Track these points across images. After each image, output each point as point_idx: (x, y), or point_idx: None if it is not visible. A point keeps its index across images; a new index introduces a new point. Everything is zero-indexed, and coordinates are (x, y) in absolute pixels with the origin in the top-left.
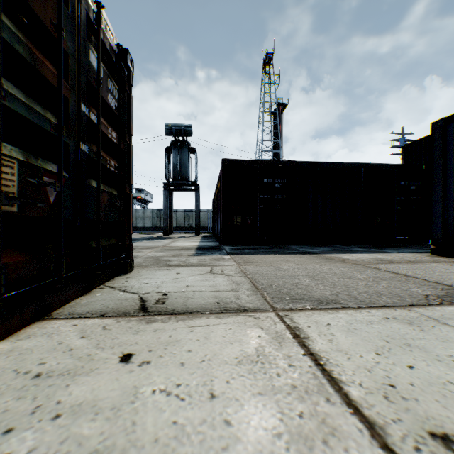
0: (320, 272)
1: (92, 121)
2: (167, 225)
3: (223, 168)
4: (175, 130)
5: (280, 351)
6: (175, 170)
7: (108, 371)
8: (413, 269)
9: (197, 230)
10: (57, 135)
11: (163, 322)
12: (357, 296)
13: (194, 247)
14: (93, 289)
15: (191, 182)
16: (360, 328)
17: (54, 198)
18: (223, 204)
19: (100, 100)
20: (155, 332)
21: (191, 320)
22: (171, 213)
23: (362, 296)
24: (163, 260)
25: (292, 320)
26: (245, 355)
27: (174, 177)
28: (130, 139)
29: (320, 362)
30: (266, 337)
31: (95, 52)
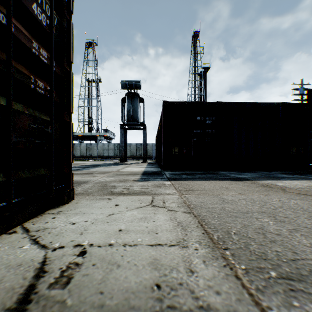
0: (274, 206)
1: None
2: (122, 154)
3: (164, 108)
4: (128, 85)
5: None
6: (128, 114)
7: None
8: None
9: (144, 158)
10: None
11: None
12: None
13: (140, 172)
14: (1, 234)
15: (140, 123)
16: None
17: None
18: (164, 137)
19: None
20: None
21: None
22: (126, 145)
23: None
24: (109, 186)
25: None
26: None
27: (127, 119)
28: (69, 66)
29: None
30: None
31: None
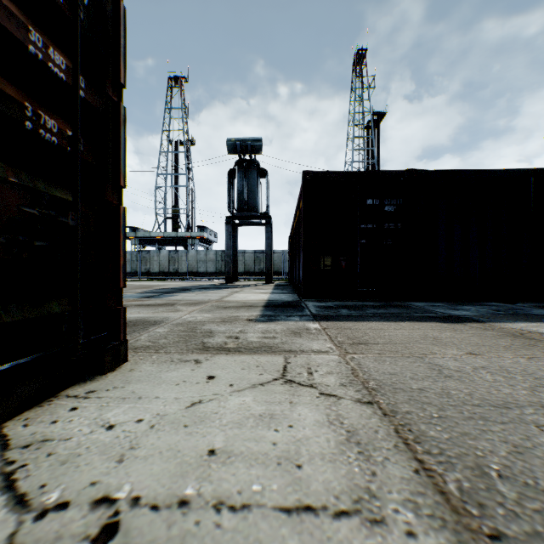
0: None
1: None
2: (230, 269)
3: (305, 185)
4: (240, 146)
5: None
6: (240, 199)
7: None
8: None
9: (269, 276)
10: None
11: None
12: None
13: (260, 302)
14: None
15: (260, 214)
16: None
17: None
18: (305, 239)
19: None
20: None
21: None
22: (236, 254)
23: None
24: (201, 332)
25: None
26: None
27: (238, 208)
28: (118, 93)
29: None
30: None
31: None
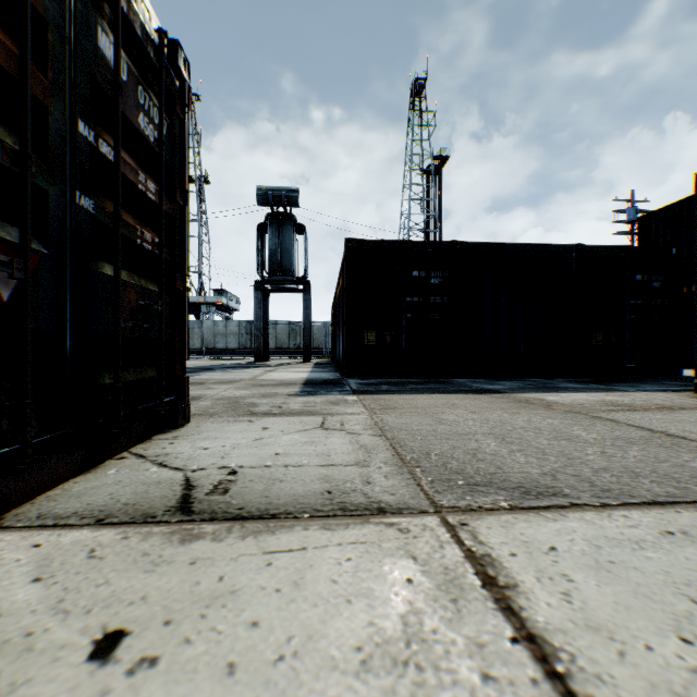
0: (514, 426)
1: (104, 157)
2: (259, 345)
3: (347, 254)
4: (273, 197)
5: (458, 628)
6: (273, 260)
7: (49, 691)
8: (676, 421)
9: (307, 353)
10: (20, 171)
11: (215, 539)
12: (592, 479)
13: (299, 380)
14: (107, 459)
15: (297, 278)
16: (620, 558)
17: (11, 292)
18: (347, 312)
19: (119, 119)
20: (193, 566)
21: (272, 536)
22: (266, 326)
23: (602, 479)
24: (245, 404)
25: (476, 536)
26: (378, 640)
27: (270, 271)
28: (183, 197)
29: (555, 665)
30: (424, 583)
31: (111, 34)
